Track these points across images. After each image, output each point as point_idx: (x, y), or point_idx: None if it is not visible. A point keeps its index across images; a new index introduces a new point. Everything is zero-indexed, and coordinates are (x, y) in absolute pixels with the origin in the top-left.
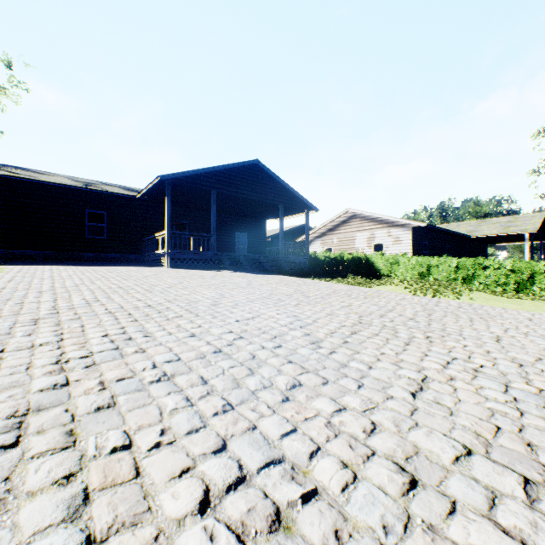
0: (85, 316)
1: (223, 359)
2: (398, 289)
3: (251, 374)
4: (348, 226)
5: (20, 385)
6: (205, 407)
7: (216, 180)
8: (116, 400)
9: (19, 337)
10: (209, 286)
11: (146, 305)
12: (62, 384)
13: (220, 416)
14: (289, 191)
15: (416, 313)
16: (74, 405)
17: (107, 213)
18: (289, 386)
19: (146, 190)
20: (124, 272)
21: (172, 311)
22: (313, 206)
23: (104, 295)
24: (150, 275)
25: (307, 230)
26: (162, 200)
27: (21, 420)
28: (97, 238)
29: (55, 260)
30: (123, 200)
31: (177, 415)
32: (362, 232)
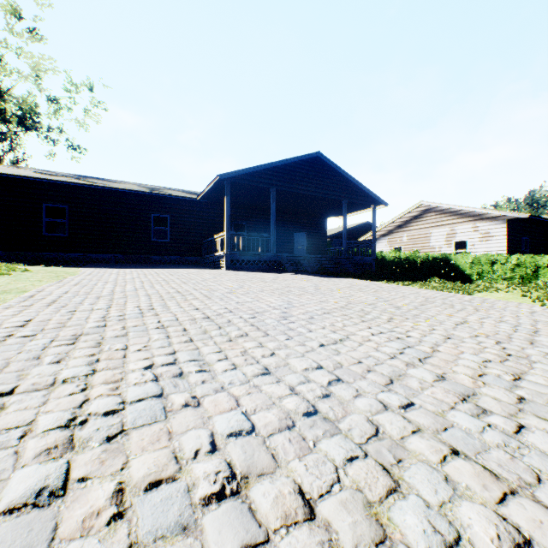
0: (133, 331)
1: (326, 435)
2: (510, 296)
3: (396, 488)
4: (421, 221)
5: None
6: None
7: (275, 177)
8: None
9: (44, 365)
10: (272, 291)
11: (203, 316)
12: (53, 490)
13: None
14: (353, 184)
15: None
16: None
17: (170, 216)
18: None
19: (206, 191)
20: (184, 274)
21: (234, 326)
22: (381, 200)
23: (160, 301)
24: (209, 278)
25: (374, 227)
26: (221, 201)
27: None
28: (161, 241)
29: (125, 263)
30: (185, 203)
31: None
32: (439, 227)
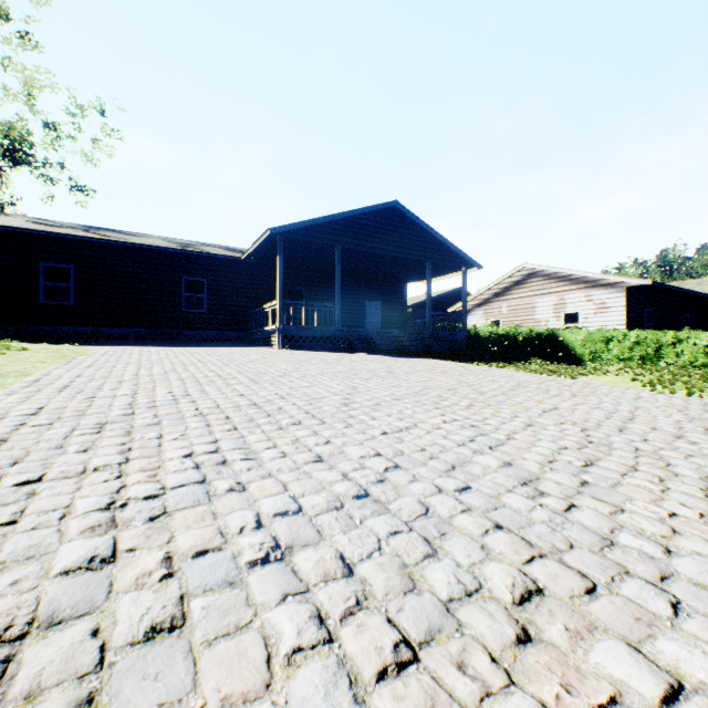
0: (167, 419)
1: (374, 514)
2: (619, 380)
3: (432, 554)
4: (524, 288)
5: (37, 555)
6: (357, 648)
7: (341, 232)
8: (186, 610)
9: (70, 454)
10: (334, 375)
11: (250, 403)
12: (104, 558)
13: (394, 685)
14: (439, 242)
15: (681, 426)
16: (110, 618)
17: (207, 280)
18: (517, 594)
19: (253, 249)
20: (226, 354)
21: (286, 413)
22: (474, 262)
23: (197, 386)
24: (257, 359)
25: (465, 295)
26: (272, 262)
27: (8, 654)
28: (195, 312)
29: (148, 339)
30: (226, 263)
31: (301, 669)
32: (545, 296)
